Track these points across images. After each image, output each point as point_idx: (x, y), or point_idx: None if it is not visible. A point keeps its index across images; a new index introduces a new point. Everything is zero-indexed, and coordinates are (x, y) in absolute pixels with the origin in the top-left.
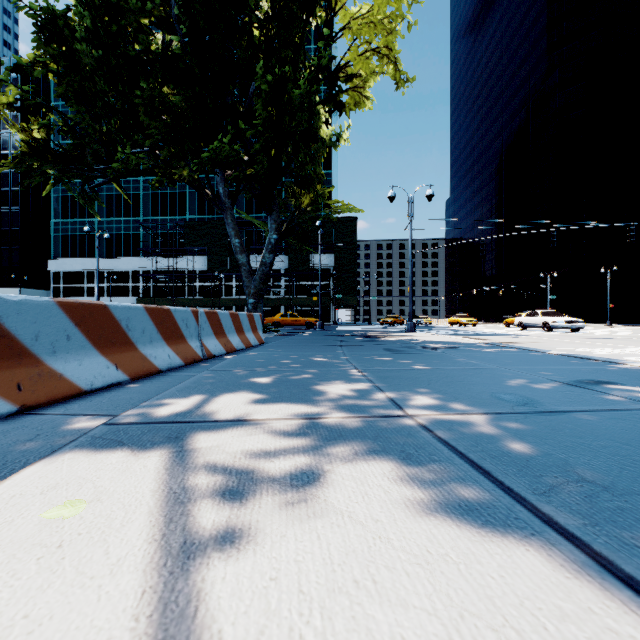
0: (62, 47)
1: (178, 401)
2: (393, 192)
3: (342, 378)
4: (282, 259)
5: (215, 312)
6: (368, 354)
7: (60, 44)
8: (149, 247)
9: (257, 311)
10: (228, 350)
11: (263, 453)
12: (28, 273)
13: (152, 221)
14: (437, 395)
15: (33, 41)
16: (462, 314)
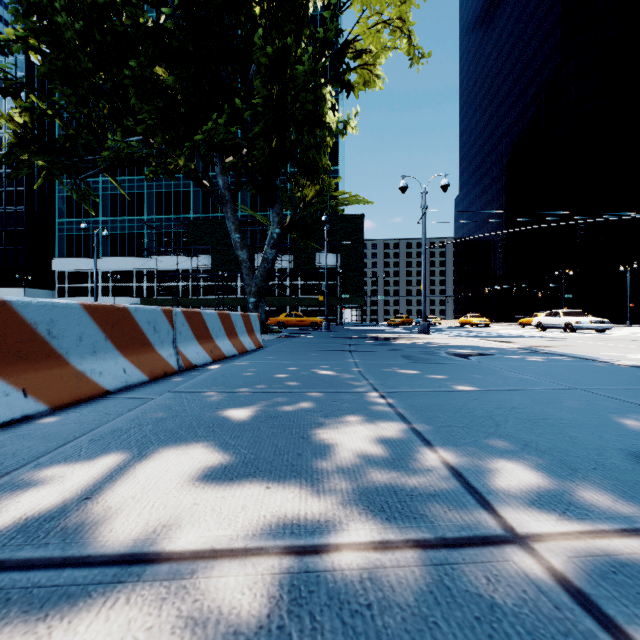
0: (42, 20)
1: (65, 474)
2: (405, 182)
3: (358, 410)
4: (287, 258)
5: (198, 312)
6: (386, 364)
7: (39, 17)
8: (153, 246)
9: (258, 311)
10: (215, 358)
11: None
12: (33, 273)
13: (156, 220)
14: (532, 458)
15: (9, 12)
16: (474, 314)
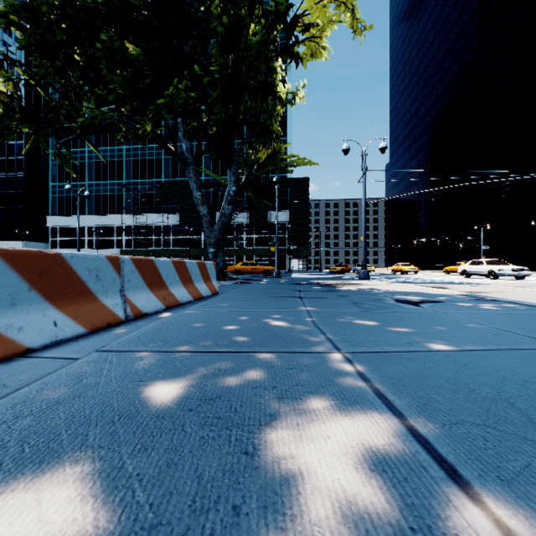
0: None
1: None
2: (347, 145)
3: (323, 386)
4: (244, 215)
5: (149, 259)
6: (339, 313)
7: None
8: (131, 206)
9: (217, 260)
10: (168, 305)
11: None
12: (30, 228)
13: (133, 183)
14: None
15: None
16: (404, 263)
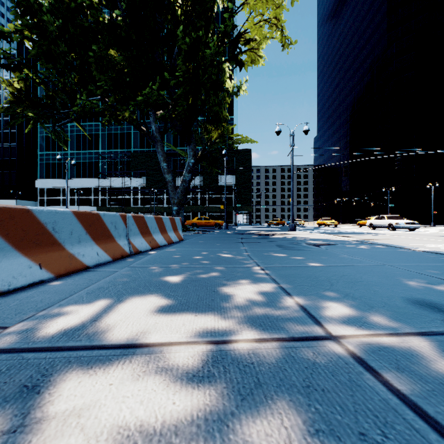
0: (33, 19)
1: (78, 309)
2: (279, 128)
3: (247, 277)
4: (198, 179)
5: (142, 216)
6: (265, 250)
7: (32, 16)
8: (106, 171)
9: (179, 215)
10: (153, 246)
11: (141, 440)
12: (22, 189)
13: (108, 153)
14: (348, 301)
15: (11, 14)
16: (327, 218)
